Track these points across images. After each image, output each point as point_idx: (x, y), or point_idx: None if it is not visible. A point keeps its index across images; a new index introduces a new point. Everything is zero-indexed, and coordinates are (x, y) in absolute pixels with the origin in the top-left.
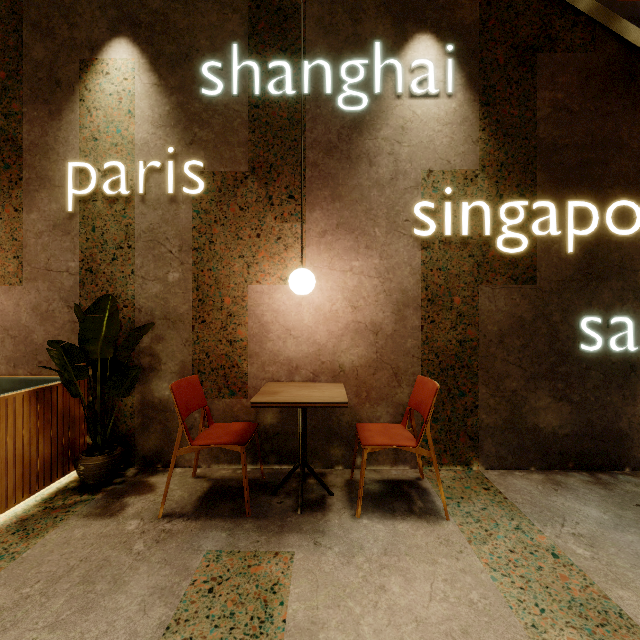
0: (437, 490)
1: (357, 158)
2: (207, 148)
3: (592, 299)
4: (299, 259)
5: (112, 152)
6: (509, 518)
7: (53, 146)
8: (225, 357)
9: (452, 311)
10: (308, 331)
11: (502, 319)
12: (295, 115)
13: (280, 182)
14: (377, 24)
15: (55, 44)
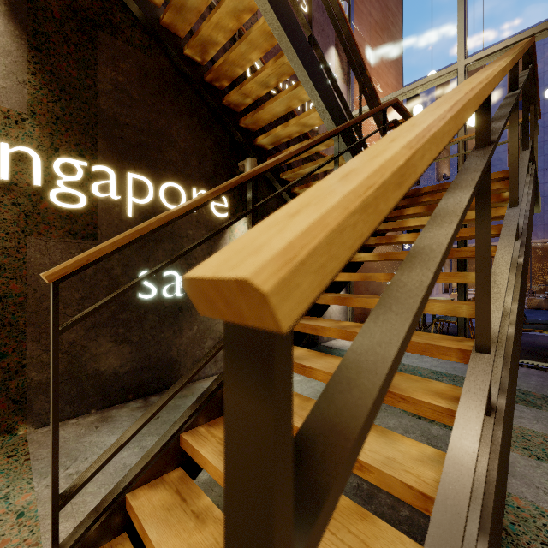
0: None
1: None
2: None
3: (150, 257)
4: None
5: None
6: (5, 487)
7: None
8: None
9: None
10: None
11: None
12: None
13: None
14: None
15: None
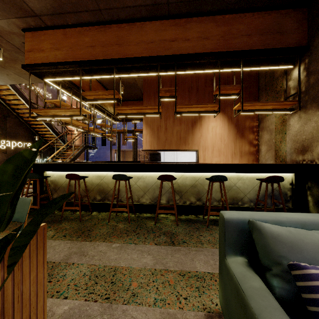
0: None
1: None
2: None
3: None
4: None
5: None
6: None
7: None
8: None
9: None
10: None
11: (1, 159)
12: None
13: None
14: None
15: None
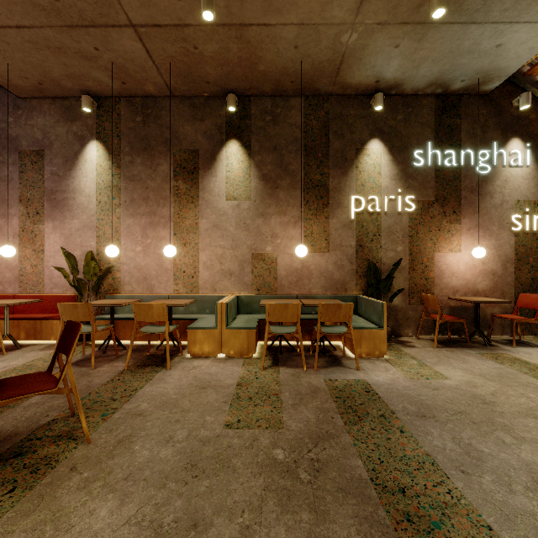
0: (533, 342)
1: (485, 194)
2: (415, 190)
3: None
4: (458, 241)
5: (371, 191)
6: None
7: (343, 188)
8: (423, 286)
9: (528, 265)
10: (462, 274)
11: None
12: (456, 175)
13: (449, 205)
14: (494, 133)
15: (344, 141)
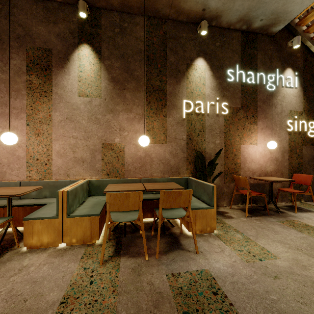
0: (302, 207)
1: (271, 105)
2: (228, 98)
3: None
4: (255, 137)
5: (197, 97)
6: None
7: (177, 94)
8: (233, 169)
9: (296, 154)
10: (258, 160)
11: (309, 156)
12: (254, 90)
13: (250, 111)
14: (277, 63)
15: (178, 57)
